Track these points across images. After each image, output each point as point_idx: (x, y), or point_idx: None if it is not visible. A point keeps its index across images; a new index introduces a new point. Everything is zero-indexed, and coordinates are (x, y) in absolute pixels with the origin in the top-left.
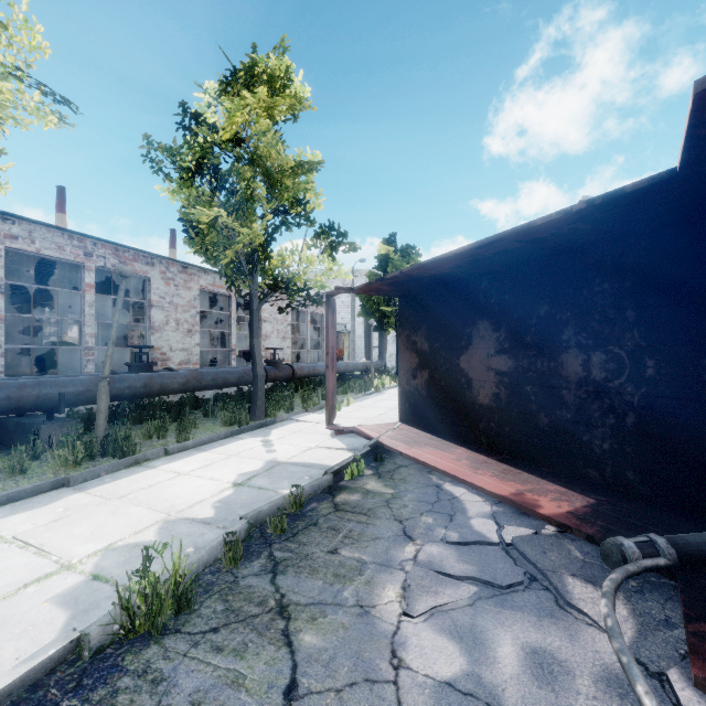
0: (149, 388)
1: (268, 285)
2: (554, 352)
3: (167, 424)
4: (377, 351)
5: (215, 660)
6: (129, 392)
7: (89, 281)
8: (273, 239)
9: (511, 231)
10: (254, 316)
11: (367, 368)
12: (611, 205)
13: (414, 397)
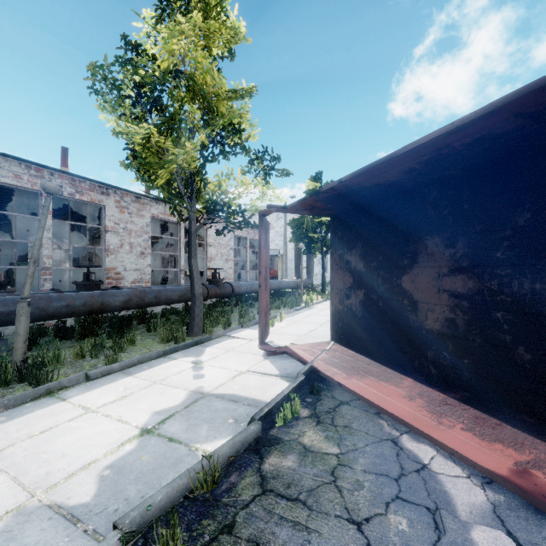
0: (89, 306)
1: (204, 207)
2: (541, 271)
3: (104, 341)
4: (305, 271)
5: None
6: (67, 310)
7: None
8: (206, 161)
9: (519, 91)
10: (192, 237)
11: (297, 286)
12: None
13: (347, 317)
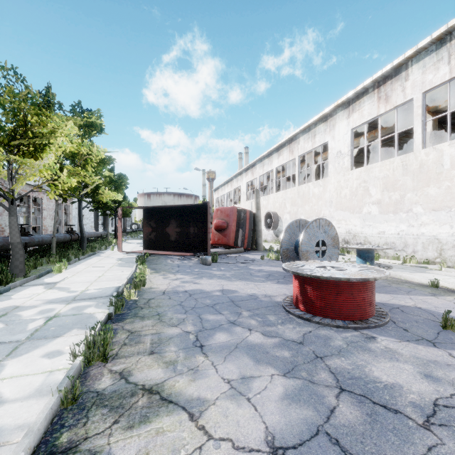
0: (43, 242)
1: (91, 201)
2: (189, 227)
3: None
4: (88, 226)
5: (154, 265)
6: (38, 243)
7: None
8: (100, 187)
9: (182, 205)
10: (81, 212)
11: (101, 235)
12: (197, 205)
13: (150, 241)
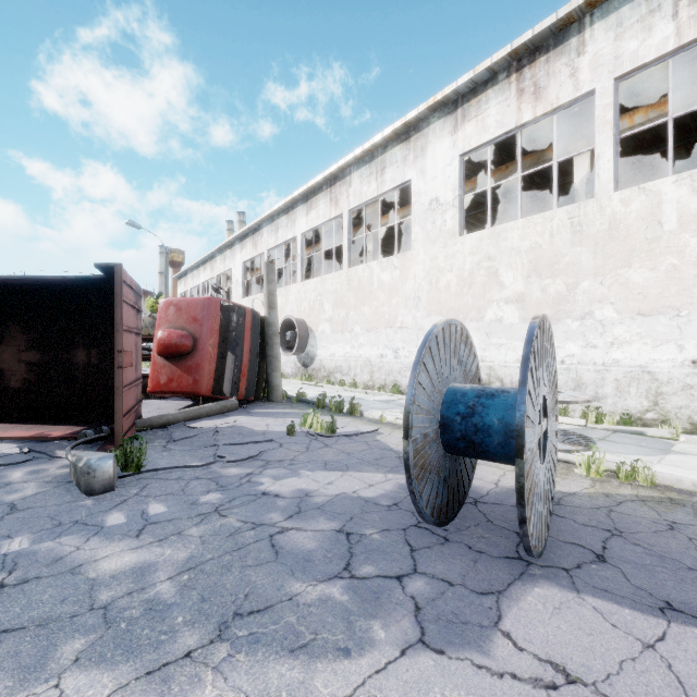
0: None
1: None
2: (70, 349)
3: None
4: None
5: None
6: None
7: None
8: None
9: (33, 277)
10: None
11: None
12: (88, 280)
13: None
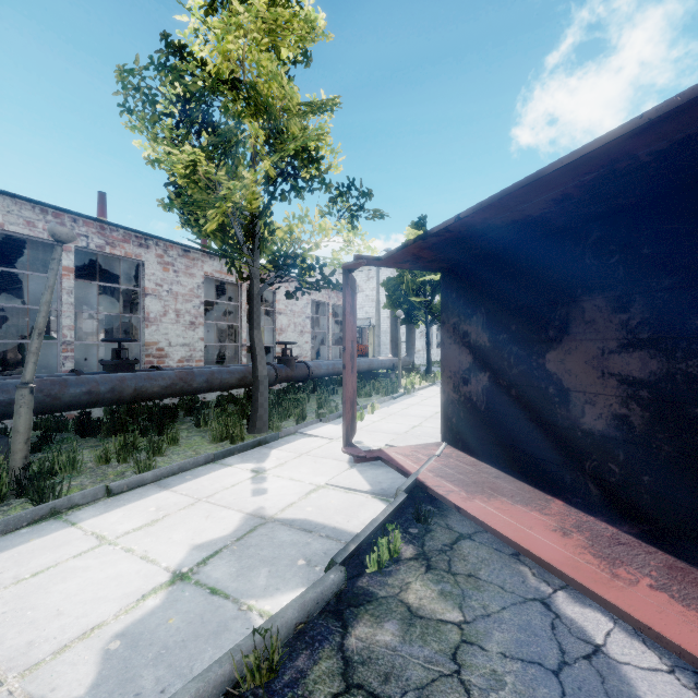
0: (118, 393)
1: (270, 261)
2: None
3: (136, 440)
4: (403, 347)
5: None
6: (89, 398)
7: (68, 264)
8: (272, 198)
9: None
10: (254, 301)
11: (394, 366)
12: None
13: (465, 410)
